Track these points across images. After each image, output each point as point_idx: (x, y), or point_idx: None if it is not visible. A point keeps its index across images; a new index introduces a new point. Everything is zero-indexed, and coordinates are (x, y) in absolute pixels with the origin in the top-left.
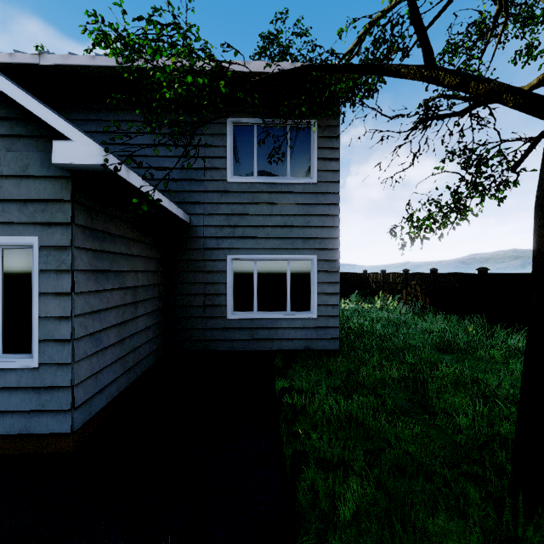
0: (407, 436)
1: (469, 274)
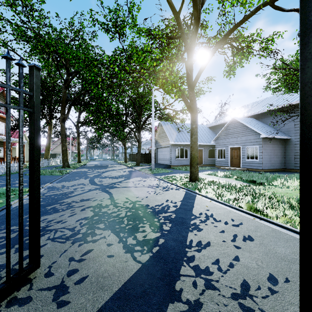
0: None
1: None
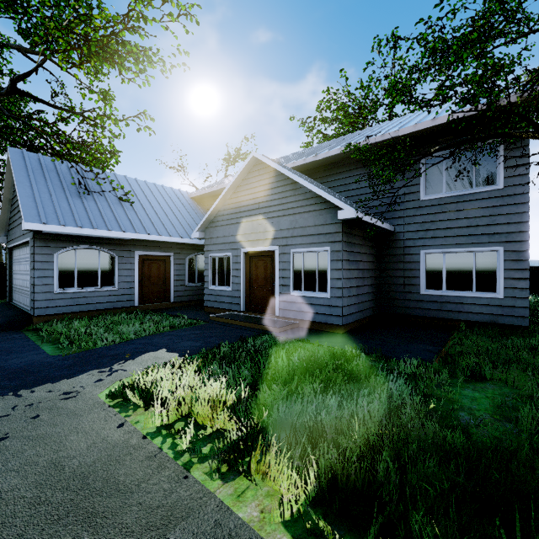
0: (538, 362)
1: None
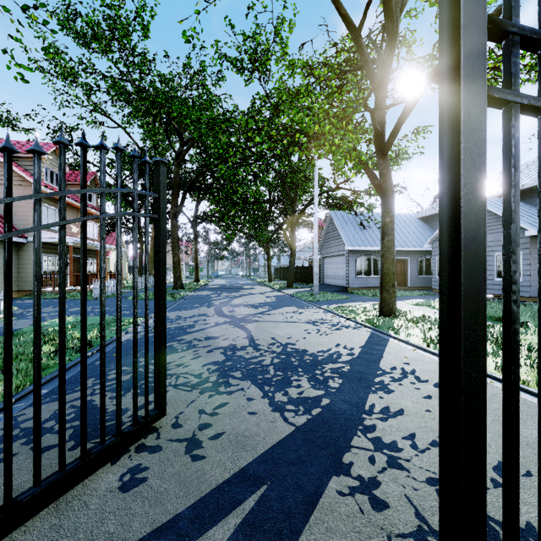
0: None
1: None
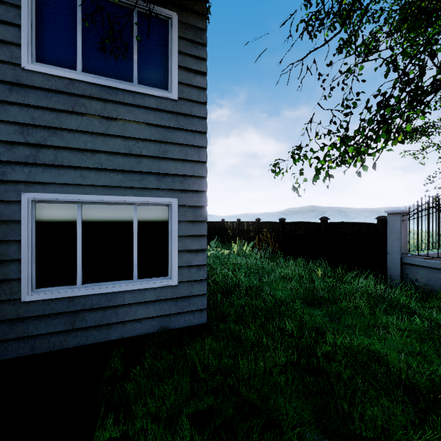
0: None
1: (313, 223)
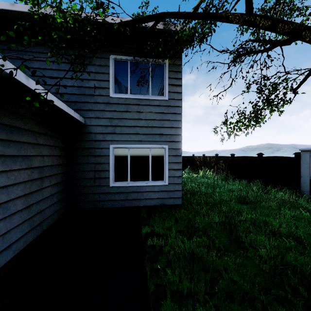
0: (231, 267)
1: (252, 157)
